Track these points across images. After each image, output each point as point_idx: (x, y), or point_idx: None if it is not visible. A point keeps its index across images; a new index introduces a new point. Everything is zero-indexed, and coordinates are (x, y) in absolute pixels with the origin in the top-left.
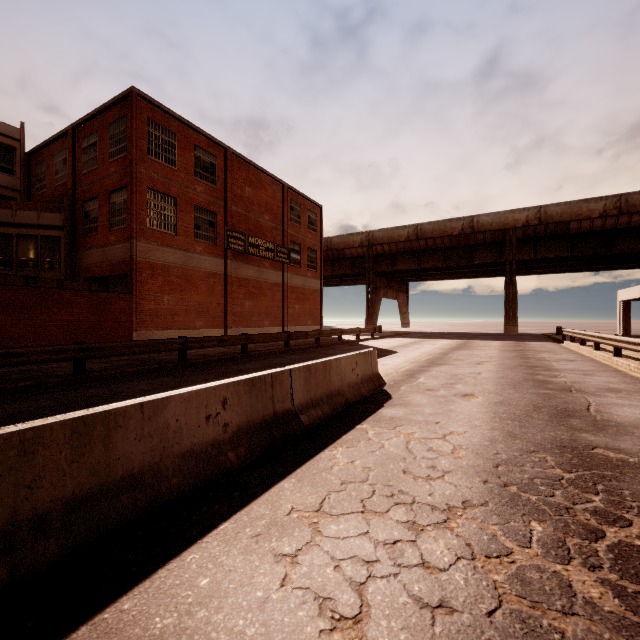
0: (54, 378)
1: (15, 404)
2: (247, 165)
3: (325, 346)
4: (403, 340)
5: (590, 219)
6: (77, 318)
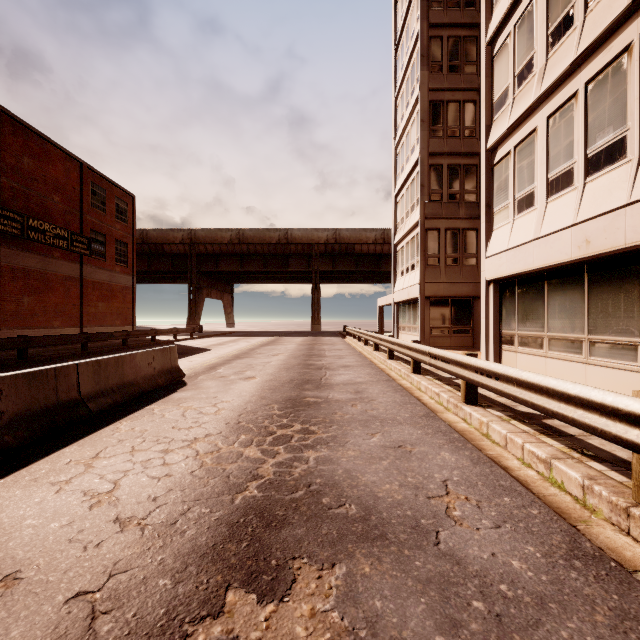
0: None
1: None
2: (26, 130)
3: (135, 347)
4: (222, 339)
5: (367, 244)
6: None
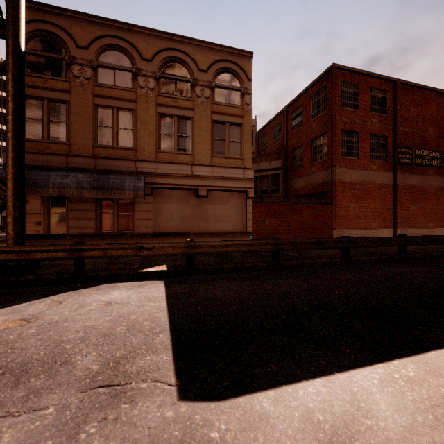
0: (334, 258)
1: (344, 274)
2: (412, 89)
3: None
4: None
5: None
6: (305, 221)
